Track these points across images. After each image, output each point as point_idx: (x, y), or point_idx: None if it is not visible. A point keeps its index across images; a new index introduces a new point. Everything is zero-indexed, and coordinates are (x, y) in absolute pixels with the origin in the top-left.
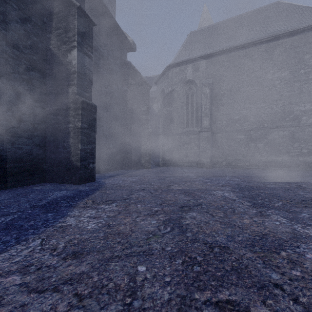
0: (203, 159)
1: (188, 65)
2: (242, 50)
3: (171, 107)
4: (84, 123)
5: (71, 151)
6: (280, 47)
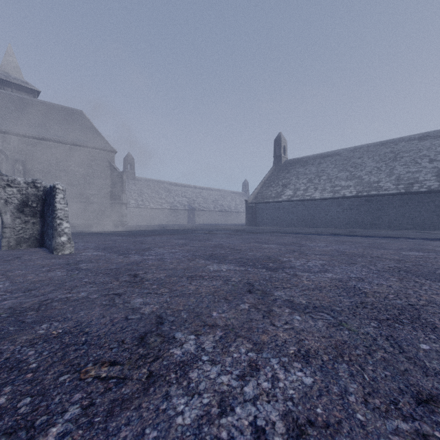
0: None
1: None
2: (53, 143)
3: None
4: None
5: None
6: (78, 152)
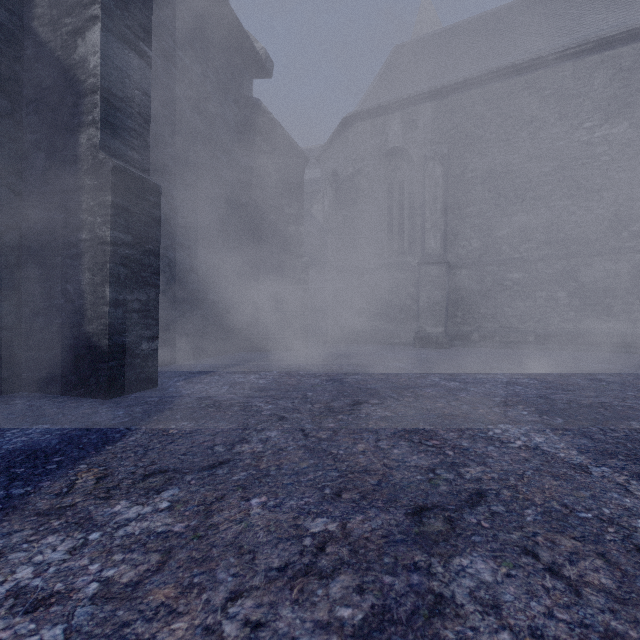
0: (428, 328)
1: (392, 114)
2: (517, 78)
3: (354, 210)
4: (122, 230)
5: (85, 308)
6: (607, 67)
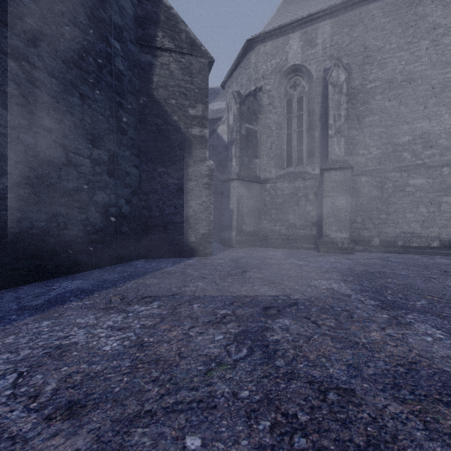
0: (332, 233)
1: (292, 34)
2: None
3: (256, 124)
4: None
5: None
6: None
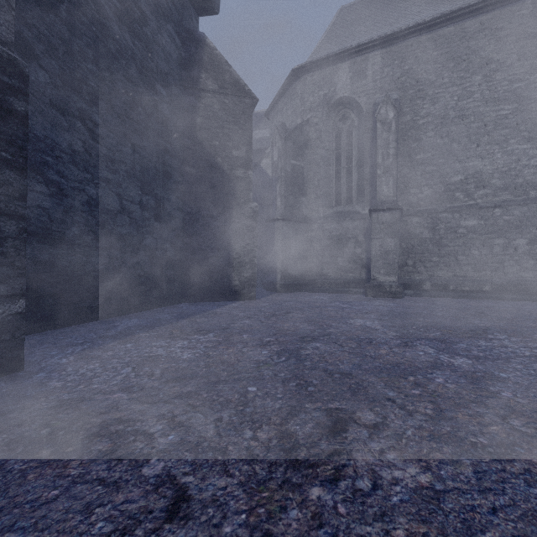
0: (381, 277)
1: (340, 64)
2: (472, 20)
3: (303, 160)
4: None
5: None
6: None
